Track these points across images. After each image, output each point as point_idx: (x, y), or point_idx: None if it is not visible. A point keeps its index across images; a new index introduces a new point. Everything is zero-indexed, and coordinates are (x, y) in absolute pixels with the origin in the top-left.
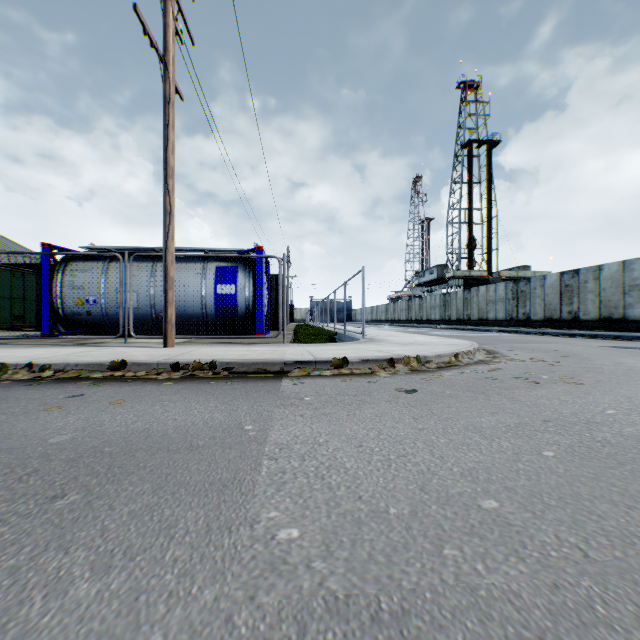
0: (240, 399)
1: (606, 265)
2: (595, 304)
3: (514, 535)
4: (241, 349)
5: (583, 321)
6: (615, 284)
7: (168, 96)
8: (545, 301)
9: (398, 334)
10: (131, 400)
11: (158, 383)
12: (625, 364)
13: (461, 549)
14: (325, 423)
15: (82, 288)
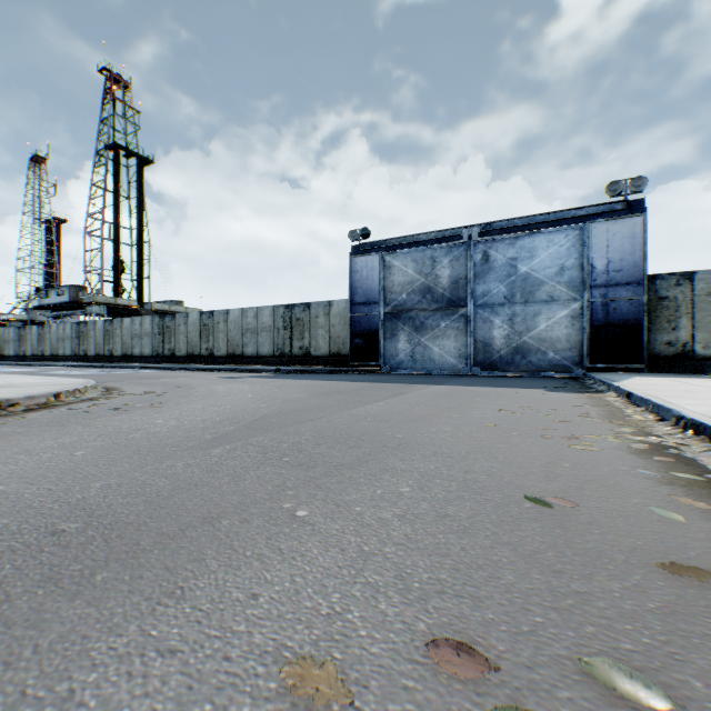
0: None
1: (233, 310)
2: (226, 342)
3: (6, 496)
4: None
5: (218, 357)
6: (238, 327)
7: None
8: (189, 338)
9: None
10: None
11: None
12: (214, 390)
13: None
14: None
15: None
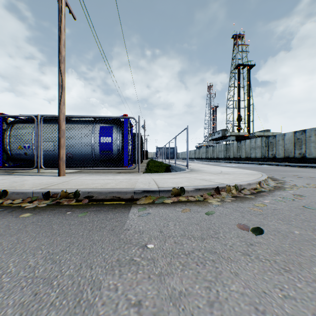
0: (75, 246)
1: None
2: (315, 149)
3: None
4: (108, 178)
5: (308, 158)
6: None
7: (61, 9)
8: (285, 147)
9: (206, 166)
10: None
11: (20, 213)
12: None
13: None
14: None
15: (21, 139)
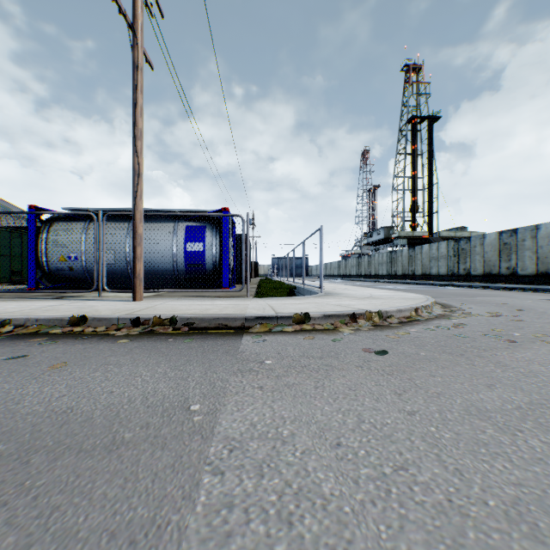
0: (194, 362)
1: (543, 224)
2: (532, 260)
3: None
4: (205, 303)
5: (521, 276)
6: None
7: (136, 62)
8: (484, 258)
9: (352, 288)
10: (75, 363)
11: (114, 340)
12: None
13: None
14: (289, 401)
15: (65, 246)
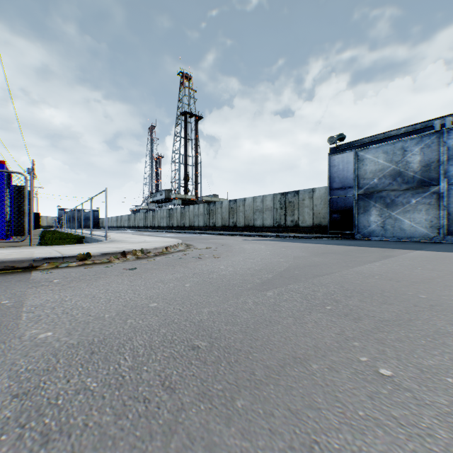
0: None
1: (248, 198)
2: (243, 218)
3: (158, 311)
4: None
5: (239, 227)
6: (251, 208)
7: None
8: (223, 216)
9: (134, 236)
10: None
11: None
12: (244, 247)
13: (135, 319)
14: (71, 291)
15: None
